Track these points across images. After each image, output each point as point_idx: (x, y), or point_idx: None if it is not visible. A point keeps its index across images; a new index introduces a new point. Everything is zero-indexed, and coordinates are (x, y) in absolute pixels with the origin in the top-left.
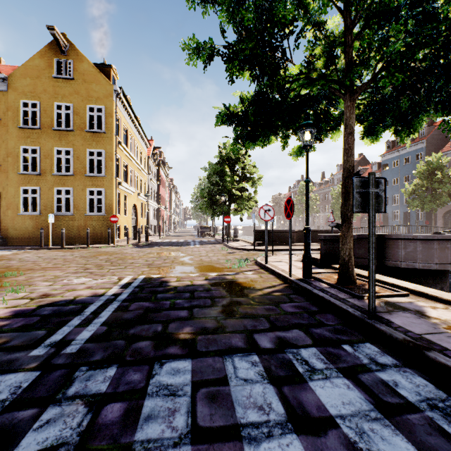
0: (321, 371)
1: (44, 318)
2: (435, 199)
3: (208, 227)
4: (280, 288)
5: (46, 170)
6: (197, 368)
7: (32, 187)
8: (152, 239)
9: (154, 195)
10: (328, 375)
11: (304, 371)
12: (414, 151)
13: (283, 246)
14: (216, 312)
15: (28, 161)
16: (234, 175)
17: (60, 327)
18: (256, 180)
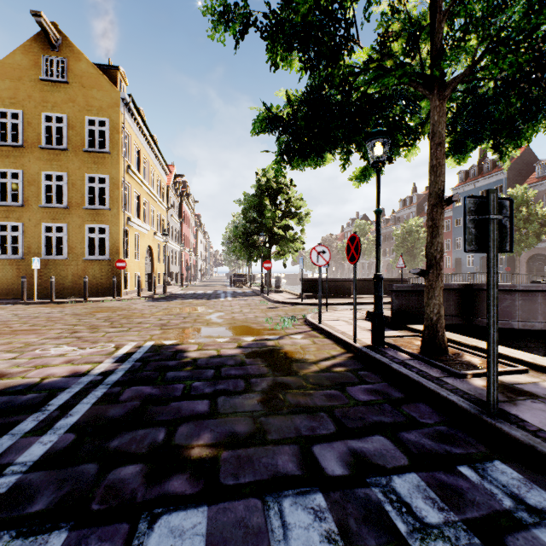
0: (439, 529)
1: None
2: (520, 241)
3: (243, 275)
4: (342, 360)
5: (31, 200)
6: (217, 527)
7: (11, 223)
8: (172, 291)
9: (176, 235)
10: (453, 541)
11: (408, 531)
12: (492, 184)
13: (338, 299)
14: (252, 403)
15: (7, 188)
16: (276, 210)
17: None
18: (304, 216)
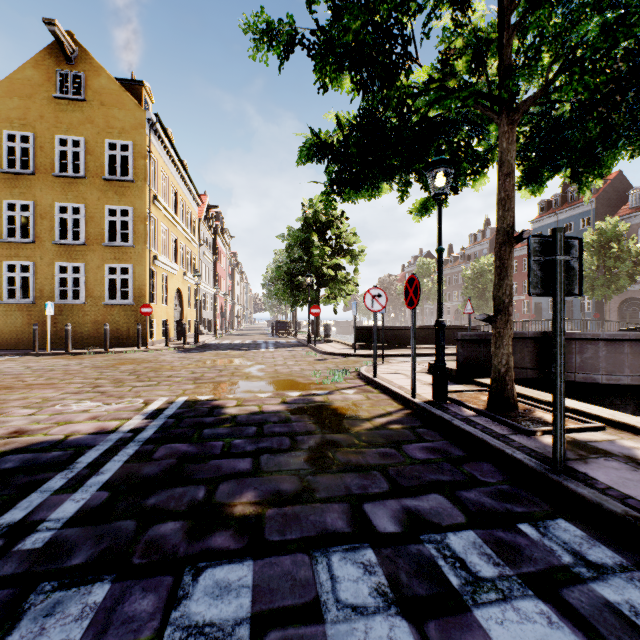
0: (492, 582)
1: (4, 475)
2: (610, 283)
3: (287, 322)
4: (399, 417)
5: (44, 236)
6: (263, 580)
7: (21, 262)
8: (205, 340)
9: (209, 276)
10: (506, 593)
11: (460, 584)
12: (579, 215)
13: (397, 350)
14: (299, 461)
15: (15, 222)
16: (325, 246)
17: (26, 494)
18: (357, 254)
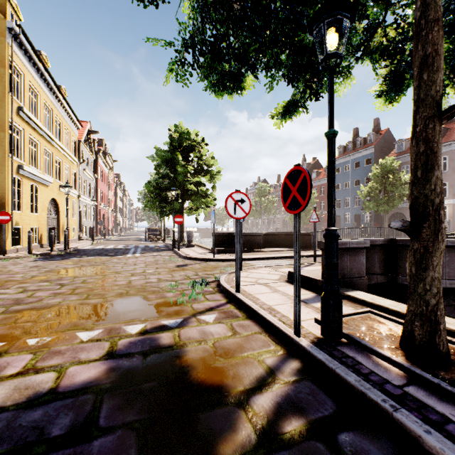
0: None
1: None
2: (389, 202)
3: (157, 229)
4: (289, 385)
5: None
6: None
7: None
8: (78, 246)
9: (90, 190)
10: None
11: None
12: (364, 157)
13: (250, 254)
14: None
15: None
16: (188, 165)
17: None
18: (215, 174)
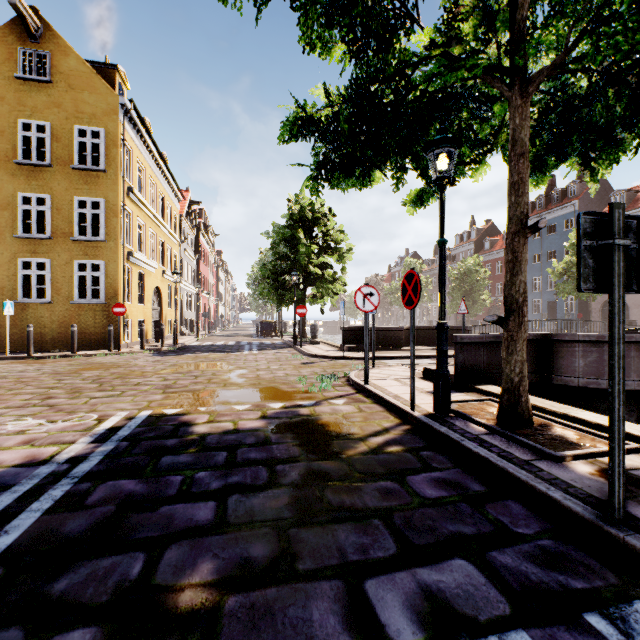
0: None
1: None
2: None
3: (272, 322)
4: (397, 435)
5: (4, 229)
6: None
7: None
8: (185, 342)
9: (191, 274)
10: None
11: None
12: (562, 217)
13: (387, 352)
14: (277, 505)
15: None
16: (311, 244)
17: None
18: (345, 252)
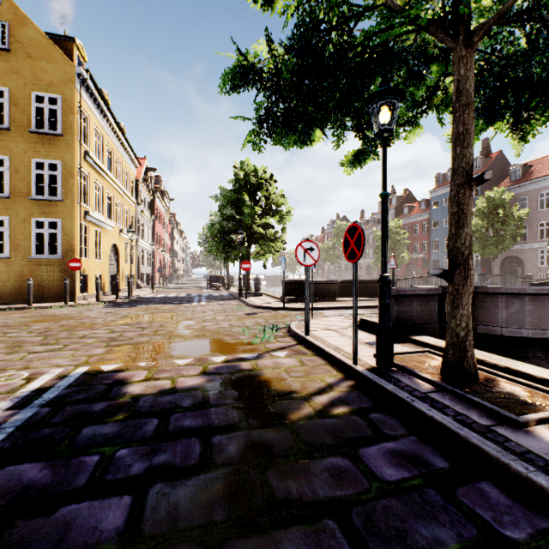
0: None
1: None
2: (498, 243)
3: (220, 276)
4: (342, 392)
5: None
6: None
7: None
8: (139, 294)
9: (147, 233)
10: None
11: None
12: None
13: (323, 303)
14: (208, 499)
15: None
16: (255, 206)
17: None
18: (285, 214)
